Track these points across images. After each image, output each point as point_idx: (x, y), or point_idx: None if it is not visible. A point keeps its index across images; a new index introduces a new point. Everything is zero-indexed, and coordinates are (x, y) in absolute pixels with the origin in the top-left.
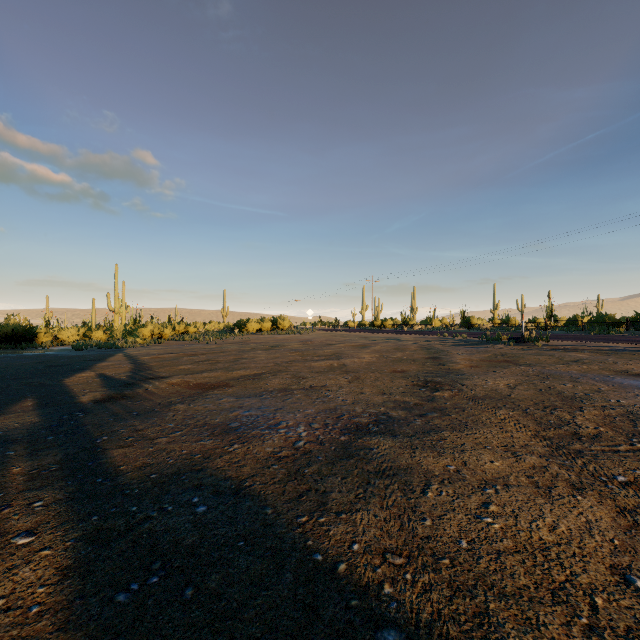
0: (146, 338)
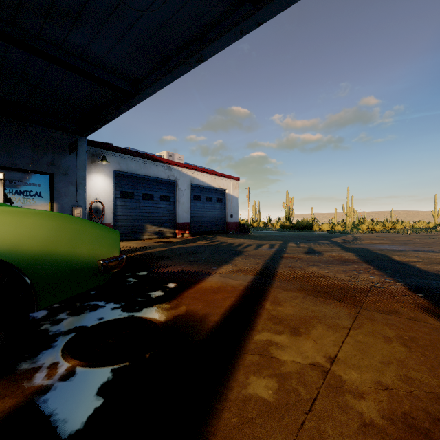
0: (364, 230)
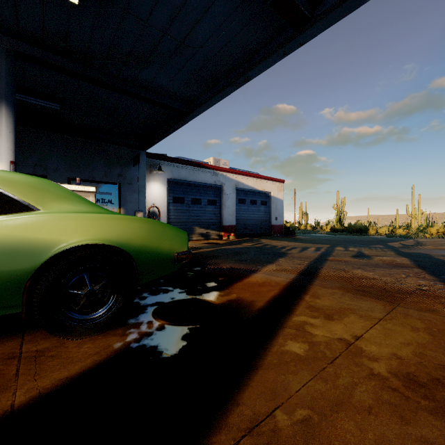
0: (432, 234)
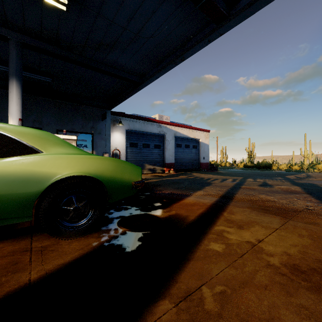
0: (319, 169)
